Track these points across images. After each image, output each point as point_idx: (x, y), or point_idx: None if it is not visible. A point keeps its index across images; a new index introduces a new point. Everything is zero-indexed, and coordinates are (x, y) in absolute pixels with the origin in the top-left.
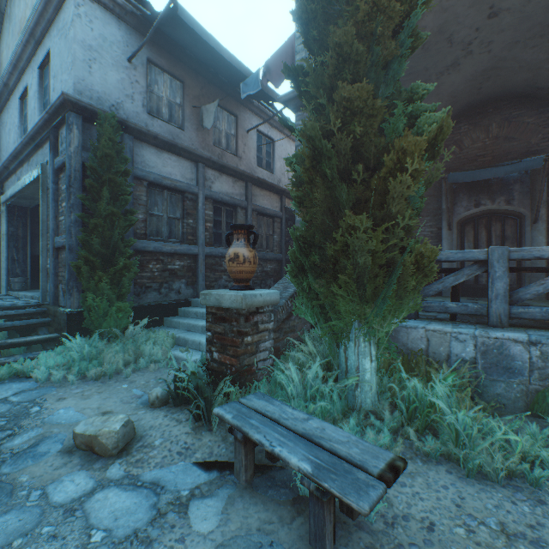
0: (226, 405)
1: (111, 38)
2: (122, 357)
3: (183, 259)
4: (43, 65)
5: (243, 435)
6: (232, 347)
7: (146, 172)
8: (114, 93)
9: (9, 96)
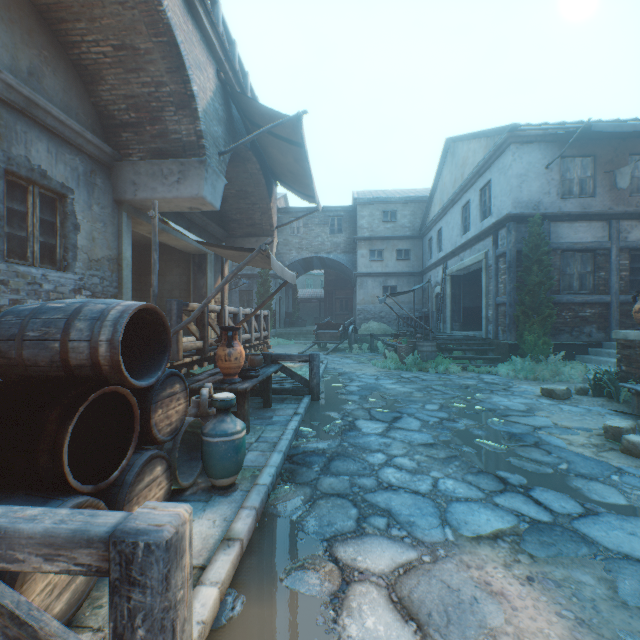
0: (626, 383)
1: (533, 160)
2: (547, 372)
3: (592, 307)
4: (482, 188)
5: (634, 391)
6: (634, 363)
7: (559, 244)
8: (535, 196)
9: (452, 206)
